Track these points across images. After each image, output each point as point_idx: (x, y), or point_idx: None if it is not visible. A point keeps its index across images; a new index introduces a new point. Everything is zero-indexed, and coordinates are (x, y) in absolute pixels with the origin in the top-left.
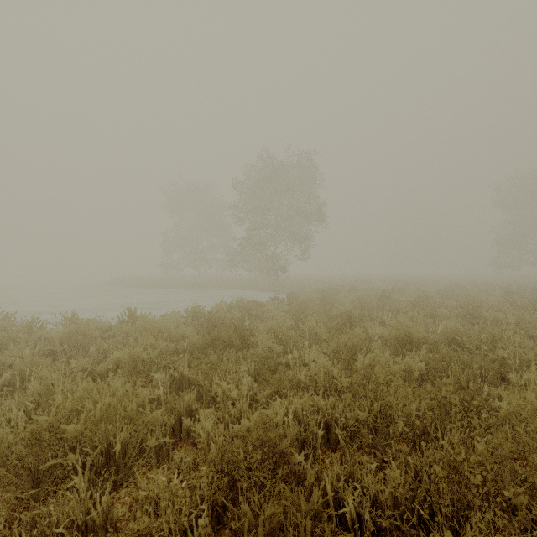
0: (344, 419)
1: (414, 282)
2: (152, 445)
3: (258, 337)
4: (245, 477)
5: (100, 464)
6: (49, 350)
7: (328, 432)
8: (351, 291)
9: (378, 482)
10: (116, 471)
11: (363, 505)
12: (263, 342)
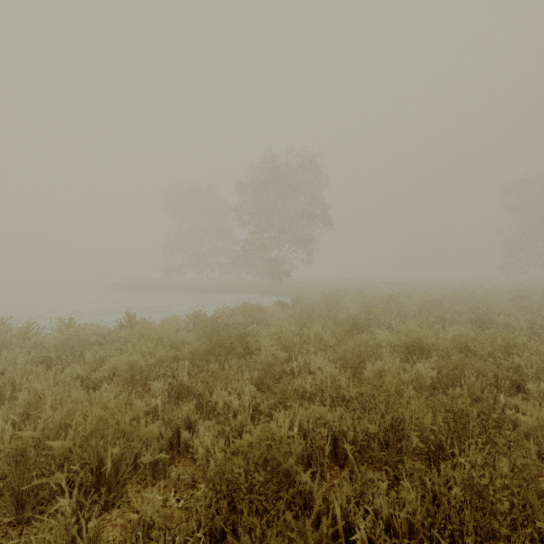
0: (353, 433)
1: (421, 286)
2: (147, 462)
3: (261, 343)
4: (246, 501)
5: (90, 483)
6: (44, 356)
7: (336, 446)
8: (356, 295)
9: (392, 504)
10: (107, 490)
11: (376, 532)
12: (267, 349)
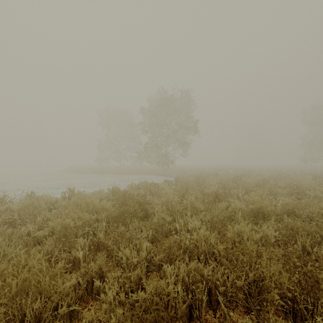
0: (224, 288)
1: (254, 170)
2: (62, 313)
3: (155, 209)
4: None
5: None
6: (11, 218)
7: (210, 294)
8: (214, 176)
9: None
10: None
11: None
12: (159, 214)
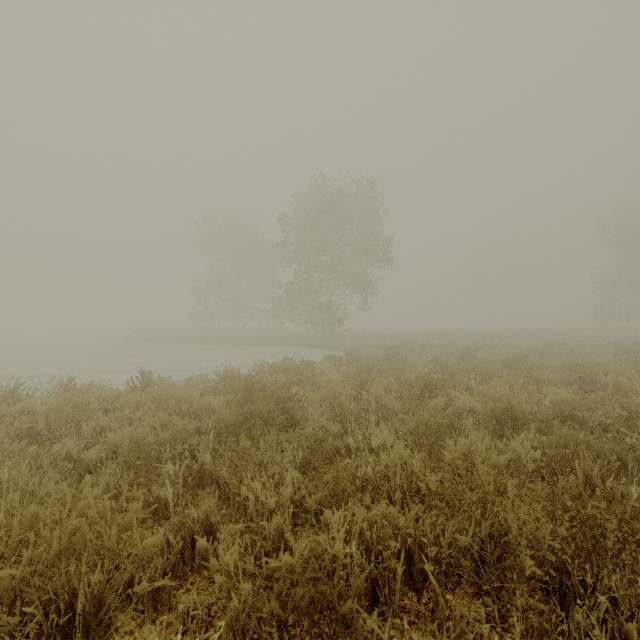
0: (436, 548)
1: (501, 336)
2: (141, 592)
3: (308, 410)
4: None
5: (54, 628)
6: (31, 427)
7: (410, 562)
8: (424, 348)
9: None
10: (84, 634)
11: None
12: (315, 419)
